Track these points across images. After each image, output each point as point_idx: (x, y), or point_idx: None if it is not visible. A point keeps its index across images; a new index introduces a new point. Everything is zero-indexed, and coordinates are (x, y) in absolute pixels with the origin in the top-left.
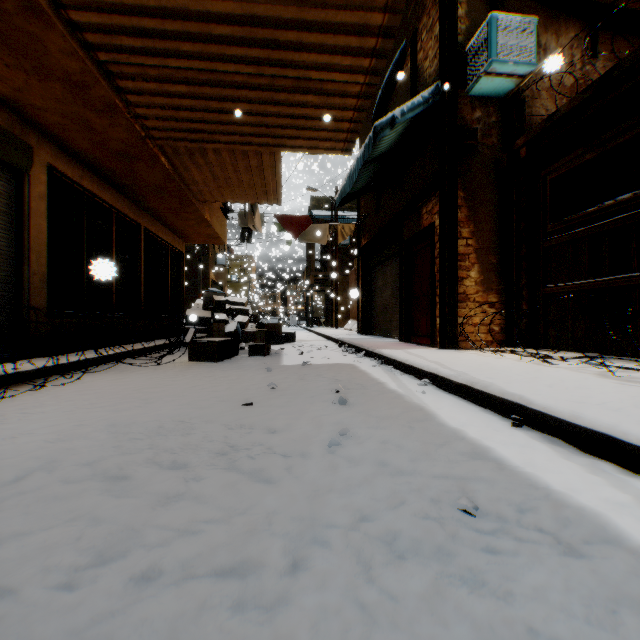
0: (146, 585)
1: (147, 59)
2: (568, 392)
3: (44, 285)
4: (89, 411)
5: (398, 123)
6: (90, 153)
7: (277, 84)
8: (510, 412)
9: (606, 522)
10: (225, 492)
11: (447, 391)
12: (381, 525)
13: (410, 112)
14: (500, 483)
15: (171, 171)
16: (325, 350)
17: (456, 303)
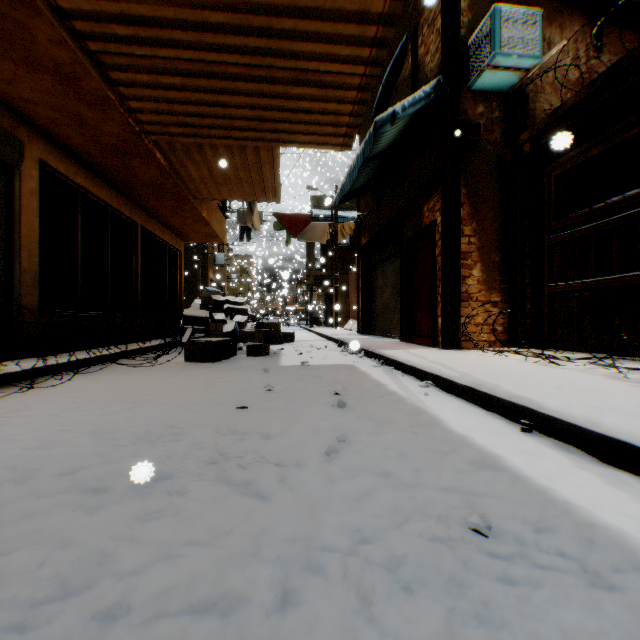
0: (110, 625)
1: (139, 49)
2: (579, 395)
3: (36, 284)
4: (75, 415)
5: (399, 119)
6: (84, 149)
7: (274, 76)
8: (518, 416)
9: (636, 545)
10: (211, 508)
11: (450, 393)
12: (383, 548)
13: (411, 107)
14: (513, 497)
15: (167, 168)
16: (324, 350)
17: (458, 302)
